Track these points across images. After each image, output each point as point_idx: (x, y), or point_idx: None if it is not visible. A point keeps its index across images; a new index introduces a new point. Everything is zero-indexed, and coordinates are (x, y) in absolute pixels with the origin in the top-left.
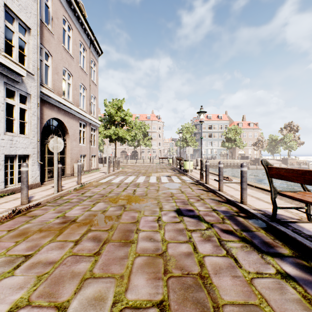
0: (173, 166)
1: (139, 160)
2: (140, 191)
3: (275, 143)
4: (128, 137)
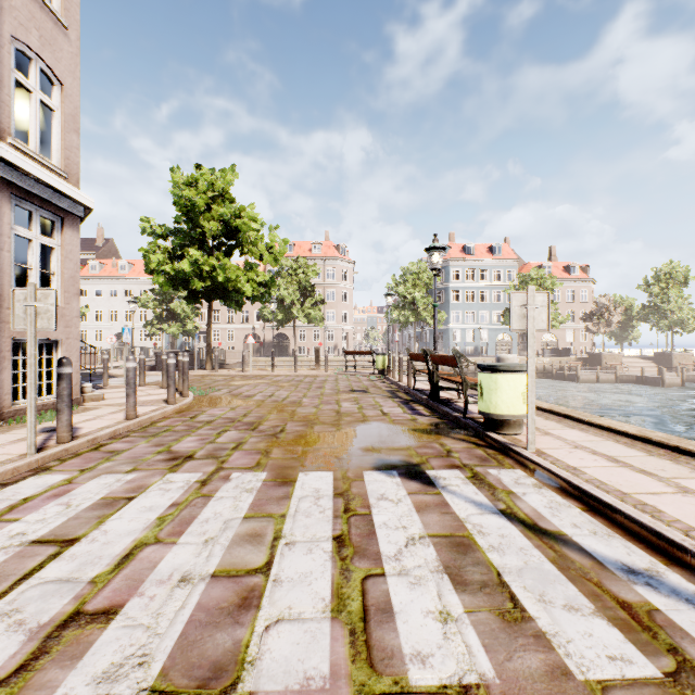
0: (395, 383)
1: (290, 357)
2: None
3: (628, 316)
4: (247, 287)
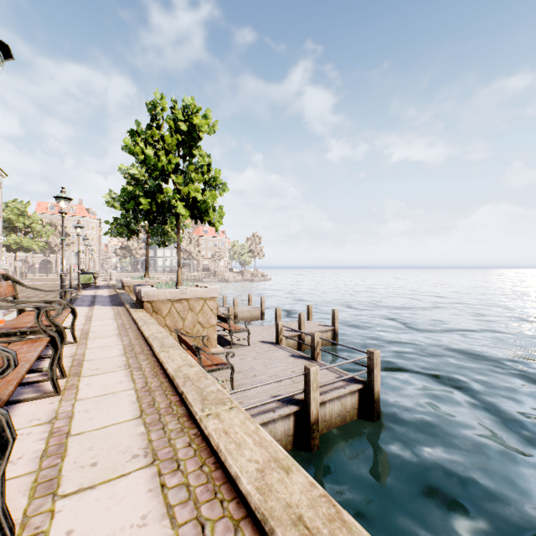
0: None
1: (54, 274)
2: (48, 284)
3: None
4: (37, 247)
